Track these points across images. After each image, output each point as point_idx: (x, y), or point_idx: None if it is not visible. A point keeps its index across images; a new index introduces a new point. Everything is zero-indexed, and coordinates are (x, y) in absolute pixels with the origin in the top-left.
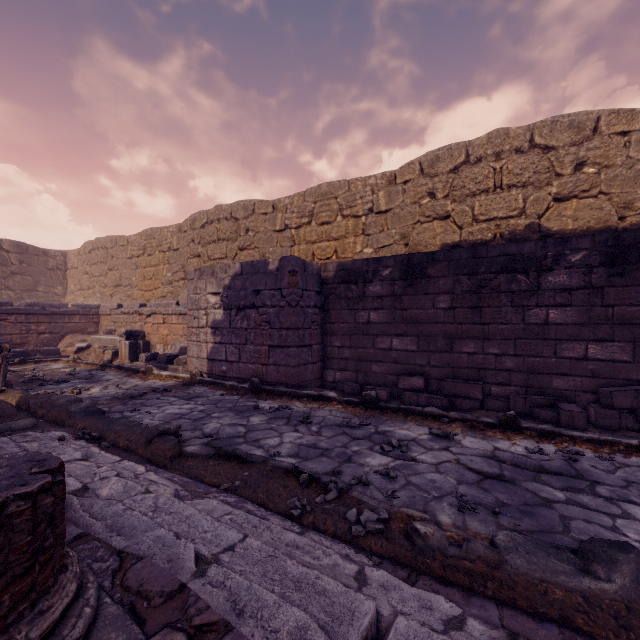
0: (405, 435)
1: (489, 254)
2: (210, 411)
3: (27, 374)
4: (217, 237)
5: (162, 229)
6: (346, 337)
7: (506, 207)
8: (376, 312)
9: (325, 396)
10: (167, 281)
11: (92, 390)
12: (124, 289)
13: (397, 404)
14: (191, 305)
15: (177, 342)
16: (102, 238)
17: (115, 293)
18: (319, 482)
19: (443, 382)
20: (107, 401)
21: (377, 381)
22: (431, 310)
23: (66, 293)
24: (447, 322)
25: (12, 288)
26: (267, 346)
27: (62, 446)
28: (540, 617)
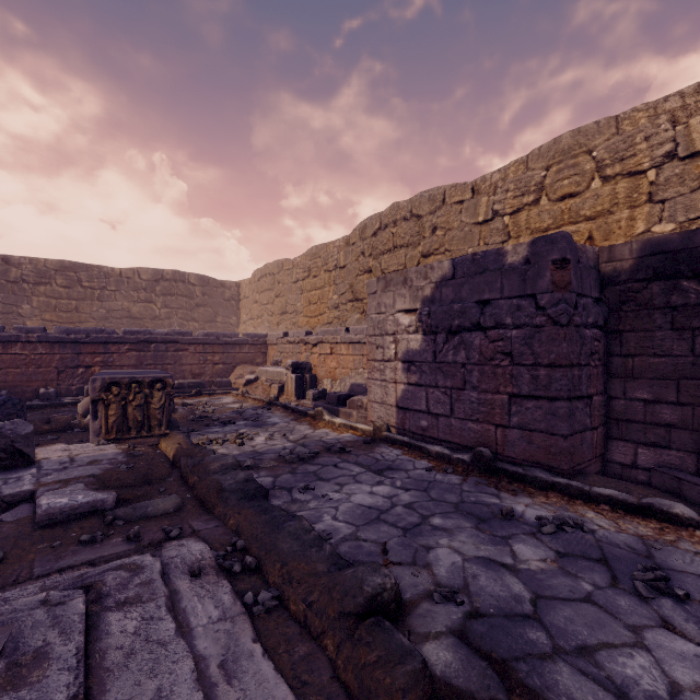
0: None
1: None
2: (424, 509)
3: (199, 409)
4: (392, 244)
5: (328, 245)
6: (666, 383)
7: None
8: None
9: (663, 511)
10: (333, 305)
11: (256, 439)
12: (289, 316)
13: None
14: (372, 329)
15: (347, 377)
16: (269, 264)
17: (281, 321)
18: None
19: None
20: (272, 463)
21: None
22: None
23: (239, 323)
24: None
25: (197, 319)
26: (505, 395)
27: (175, 645)
28: None
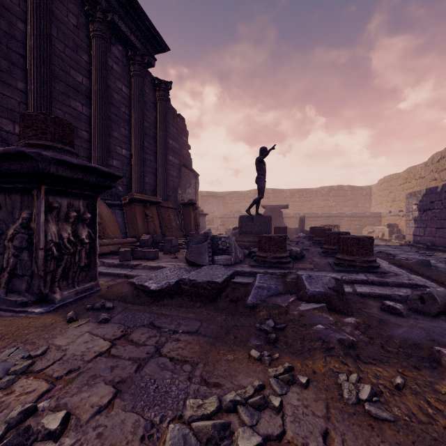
0: None
1: None
2: (396, 250)
3: None
4: None
5: (415, 167)
6: None
7: None
8: None
9: None
10: None
11: None
12: (396, 203)
13: None
14: (406, 210)
15: None
16: (386, 176)
17: (392, 205)
18: (391, 255)
19: None
20: None
21: None
22: None
23: (370, 207)
24: None
25: (348, 206)
26: (434, 228)
27: None
28: (400, 266)
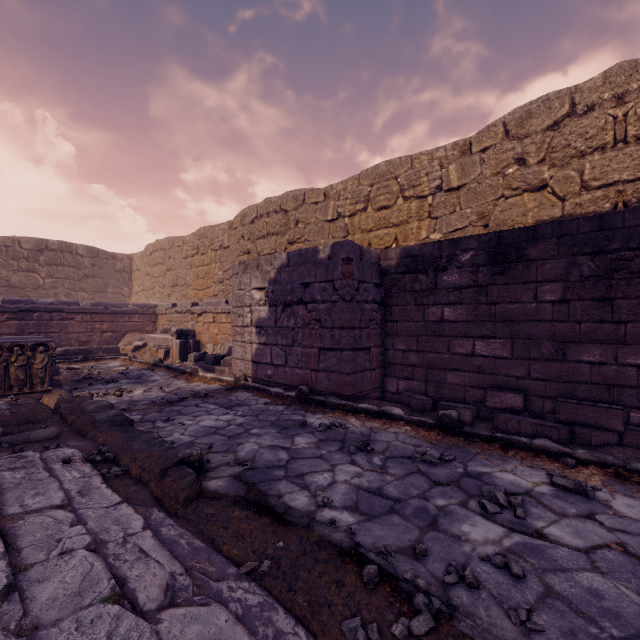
0: (512, 483)
1: (627, 223)
2: (249, 425)
3: (84, 372)
4: (266, 232)
5: (214, 227)
6: (412, 339)
7: (634, 166)
8: (452, 308)
9: (388, 413)
10: (218, 280)
11: (135, 392)
12: (180, 289)
13: (487, 429)
14: (235, 302)
15: (226, 342)
16: (161, 240)
17: (172, 293)
18: (396, 585)
19: (557, 403)
20: (144, 406)
21: (453, 395)
22: (532, 304)
23: (131, 294)
24: (557, 320)
25: (85, 290)
26: (317, 348)
27: (48, 479)
28: None
